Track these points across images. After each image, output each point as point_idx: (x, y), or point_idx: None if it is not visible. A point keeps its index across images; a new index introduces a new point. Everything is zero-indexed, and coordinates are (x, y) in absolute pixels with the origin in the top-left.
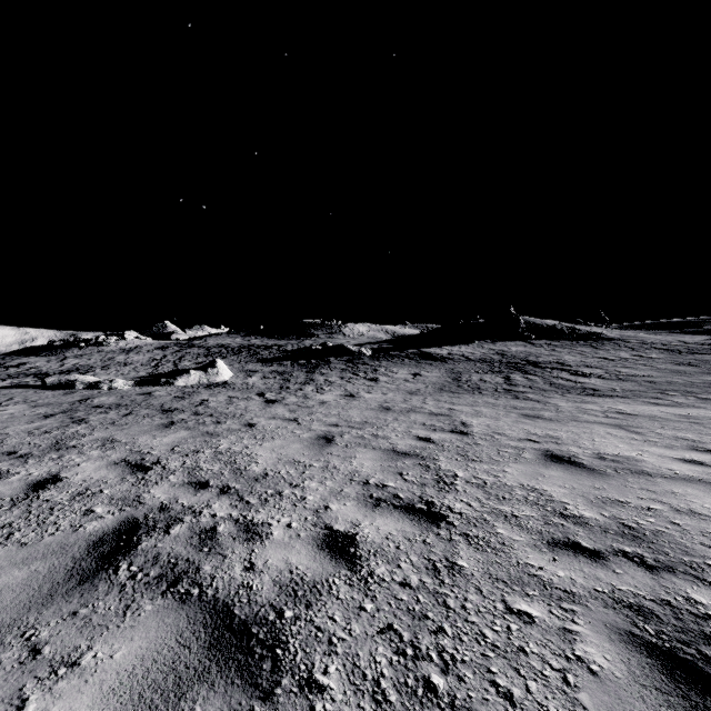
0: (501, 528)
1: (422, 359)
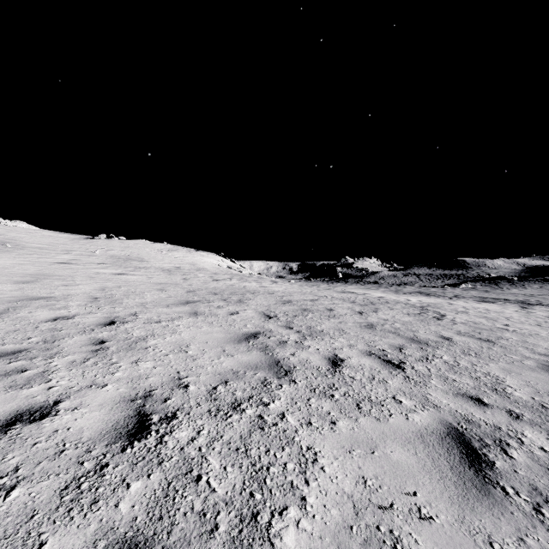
0: (548, 295)
1: (544, 282)
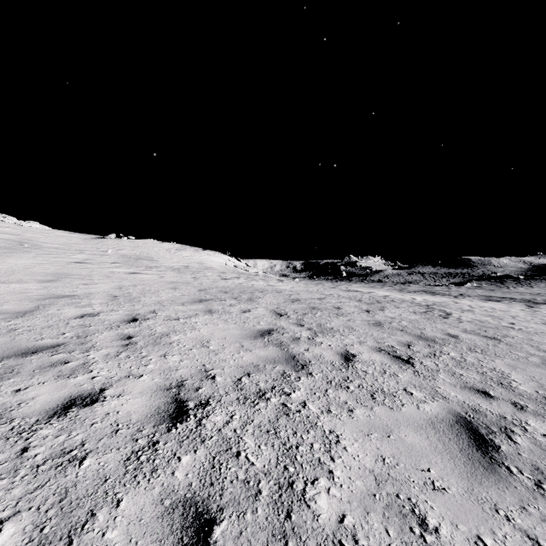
0: None
1: None
